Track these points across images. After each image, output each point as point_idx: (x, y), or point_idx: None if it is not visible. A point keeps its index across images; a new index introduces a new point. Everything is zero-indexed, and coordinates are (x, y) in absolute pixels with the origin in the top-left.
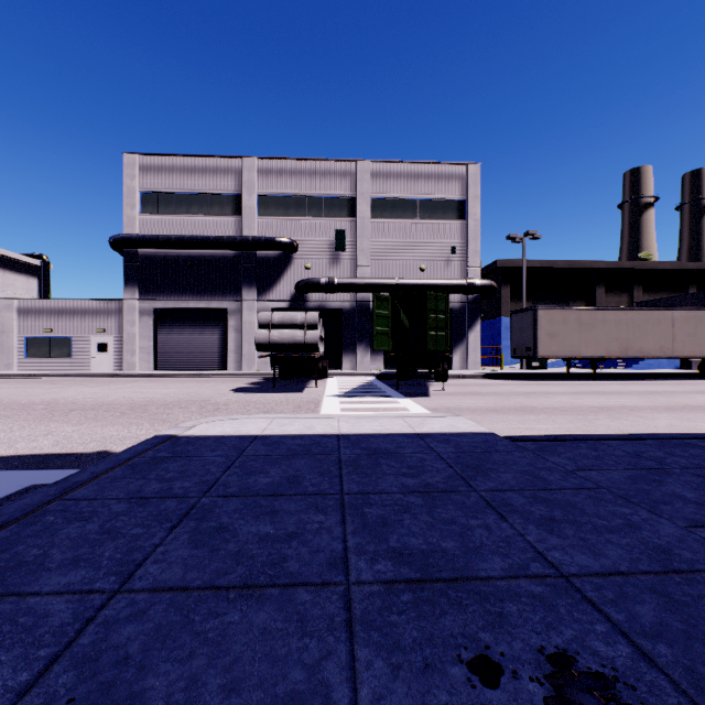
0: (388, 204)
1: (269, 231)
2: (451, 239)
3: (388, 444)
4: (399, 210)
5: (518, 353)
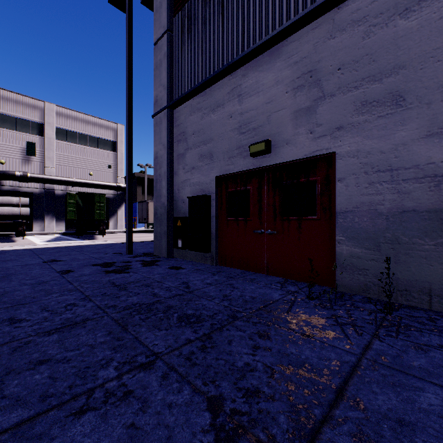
0: (68, 133)
1: None
2: (108, 161)
3: (84, 246)
4: (76, 139)
5: (141, 220)
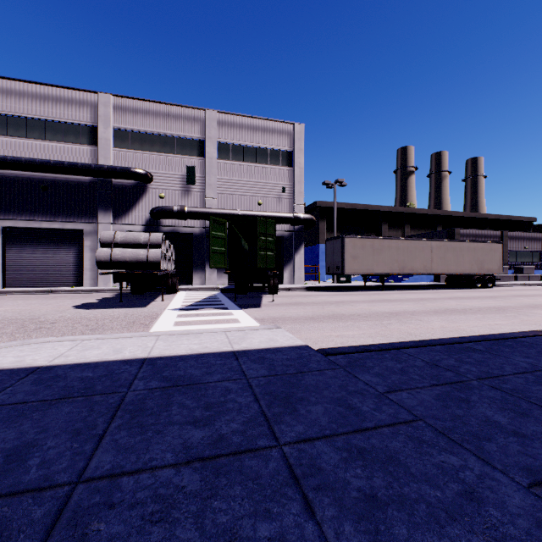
0: (232, 148)
1: (125, 162)
2: (282, 181)
3: (196, 369)
4: (241, 155)
5: (331, 270)
